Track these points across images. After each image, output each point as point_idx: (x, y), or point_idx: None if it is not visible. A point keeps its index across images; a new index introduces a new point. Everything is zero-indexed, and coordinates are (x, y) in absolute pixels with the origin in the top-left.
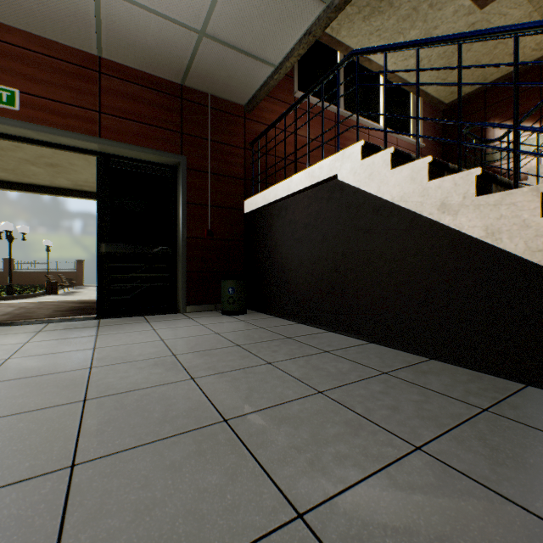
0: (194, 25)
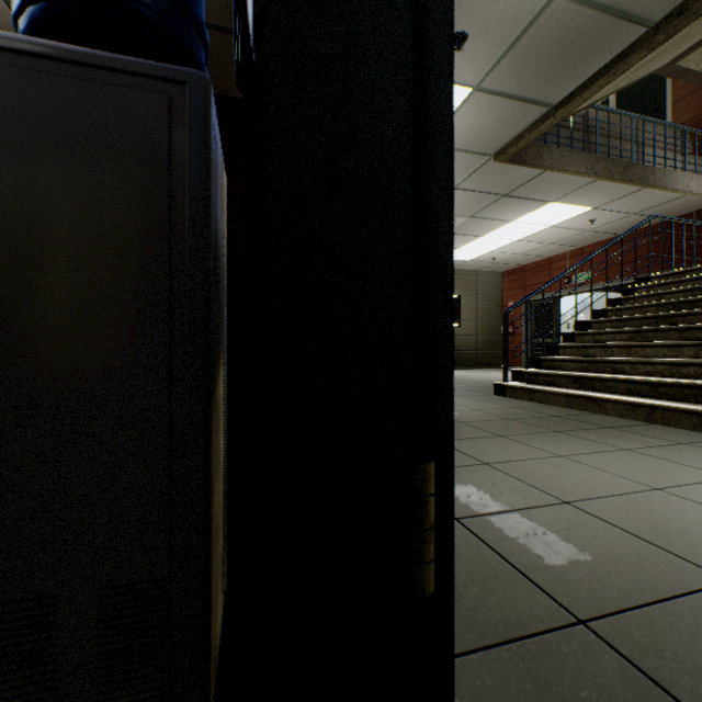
0: (626, 216)
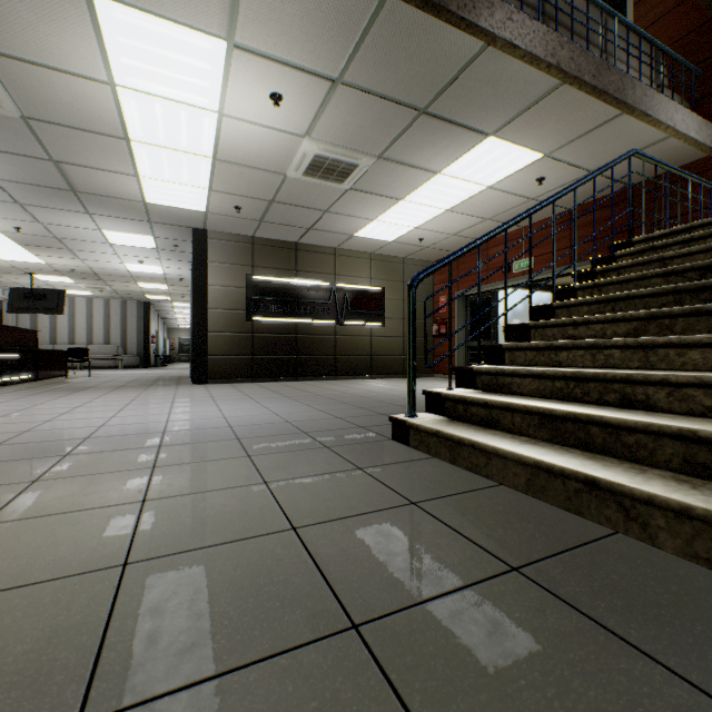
0: (582, 174)
